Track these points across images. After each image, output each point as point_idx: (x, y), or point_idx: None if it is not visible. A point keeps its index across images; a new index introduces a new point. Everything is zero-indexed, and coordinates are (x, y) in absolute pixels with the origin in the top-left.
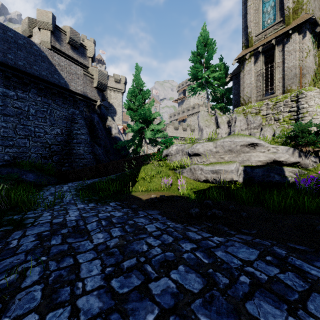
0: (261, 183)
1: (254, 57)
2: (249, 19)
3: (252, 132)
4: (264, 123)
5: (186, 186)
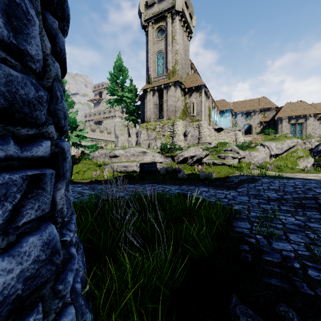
0: (147, 171)
1: (152, 91)
2: (149, 65)
3: (151, 142)
4: (158, 136)
5: (109, 174)
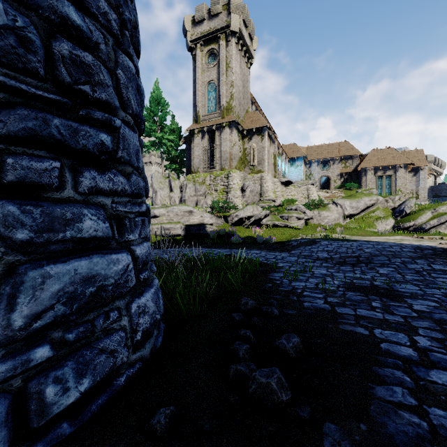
0: (194, 235)
1: (201, 133)
2: (197, 100)
3: (199, 198)
4: (208, 191)
5: None
